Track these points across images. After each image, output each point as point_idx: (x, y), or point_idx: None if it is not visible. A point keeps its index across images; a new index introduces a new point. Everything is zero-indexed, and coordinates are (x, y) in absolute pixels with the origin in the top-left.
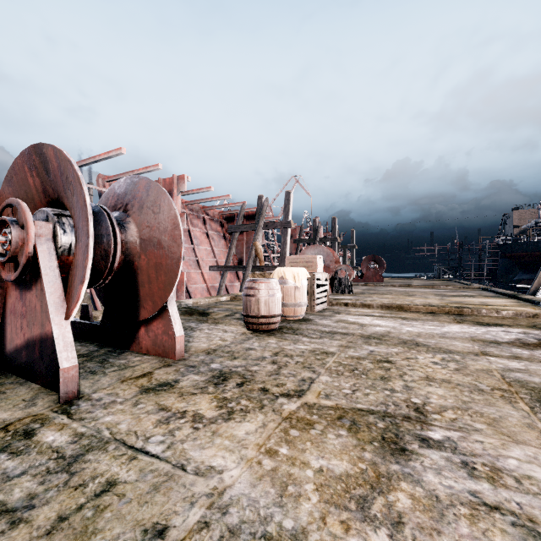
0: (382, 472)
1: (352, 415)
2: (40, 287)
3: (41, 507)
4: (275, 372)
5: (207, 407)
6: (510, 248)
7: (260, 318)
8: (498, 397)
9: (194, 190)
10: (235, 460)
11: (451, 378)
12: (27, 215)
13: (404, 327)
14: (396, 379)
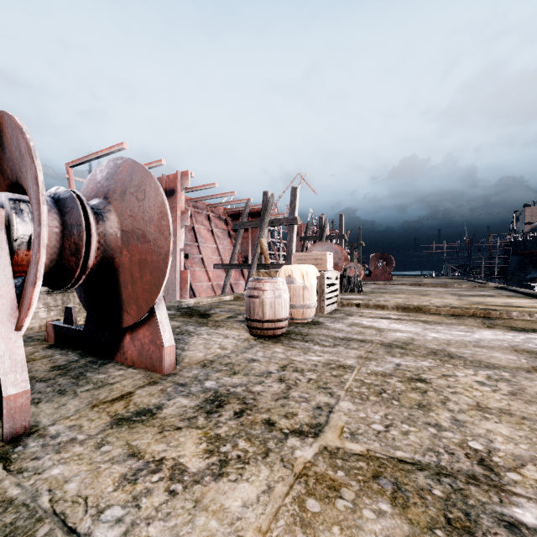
0: None
1: (392, 471)
2: None
3: None
4: (282, 394)
5: (192, 453)
6: (523, 246)
7: (265, 322)
8: None
9: (199, 187)
10: None
11: (510, 407)
12: None
13: (428, 333)
14: (438, 407)
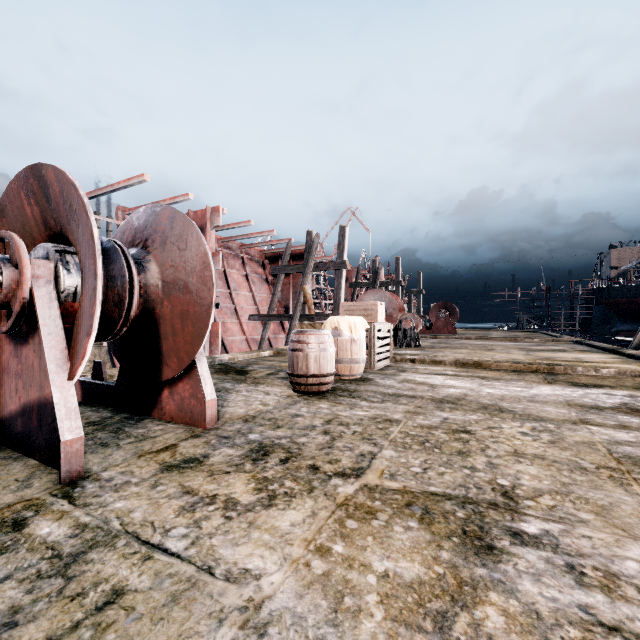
0: (465, 579)
1: (423, 501)
2: (38, 341)
3: (26, 625)
4: (327, 445)
5: (243, 490)
6: (607, 294)
7: (309, 377)
8: (605, 478)
9: (231, 225)
10: (277, 560)
11: (546, 453)
12: (21, 252)
13: (484, 389)
14: (476, 454)
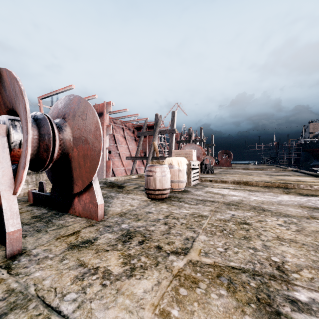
0: None
1: (227, 273)
2: None
3: None
4: (166, 231)
5: (115, 264)
6: (308, 146)
7: (156, 190)
8: None
9: (117, 111)
10: None
11: (296, 238)
12: None
13: (251, 197)
14: (255, 238)
